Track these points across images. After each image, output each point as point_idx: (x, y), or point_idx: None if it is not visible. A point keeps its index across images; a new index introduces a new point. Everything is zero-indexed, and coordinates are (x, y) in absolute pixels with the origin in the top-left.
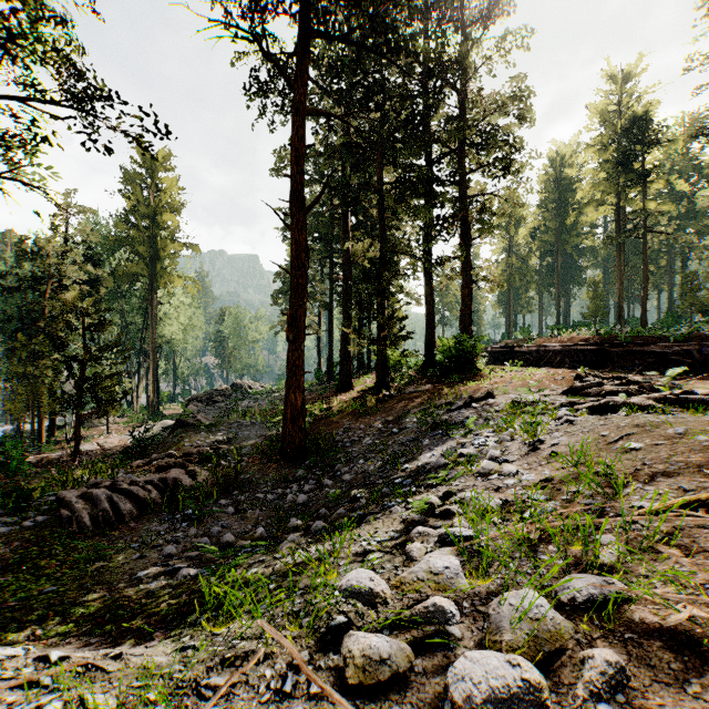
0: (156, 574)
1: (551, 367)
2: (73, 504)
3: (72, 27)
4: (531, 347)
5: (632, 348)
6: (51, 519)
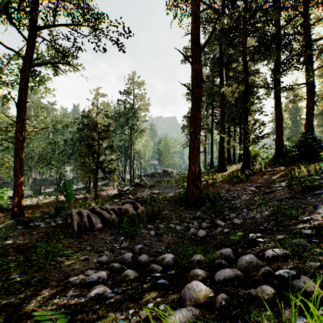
0: (81, 282)
1: None
2: (73, 216)
3: None
4: None
5: None
6: (64, 223)
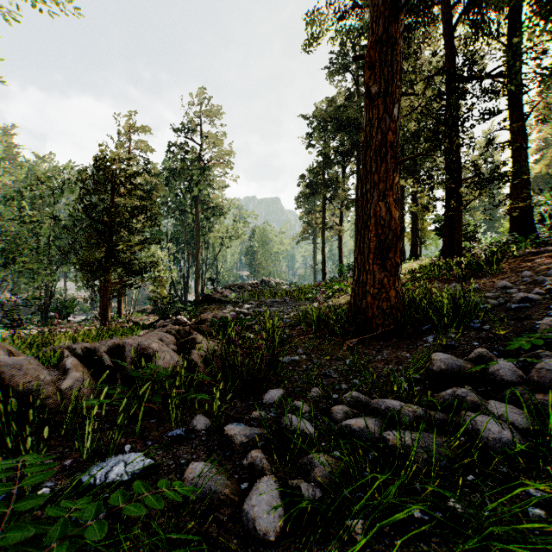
0: None
1: None
2: None
3: None
4: None
5: None
6: None
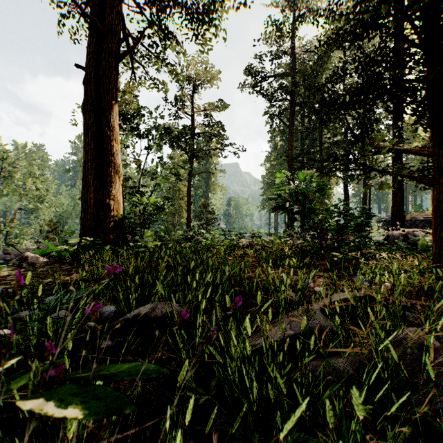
0: None
1: (416, 228)
2: None
3: (221, 123)
4: (407, 218)
5: None
6: None
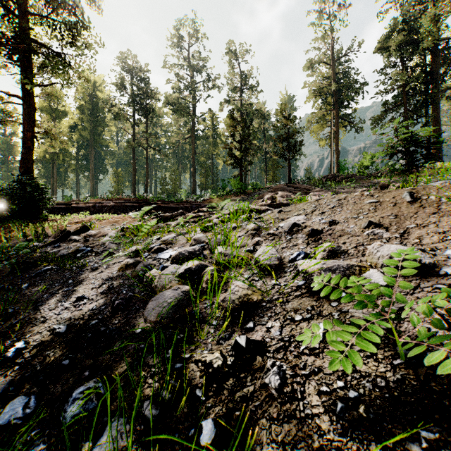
0: None
1: None
2: None
3: None
4: (88, 203)
5: (160, 204)
6: None
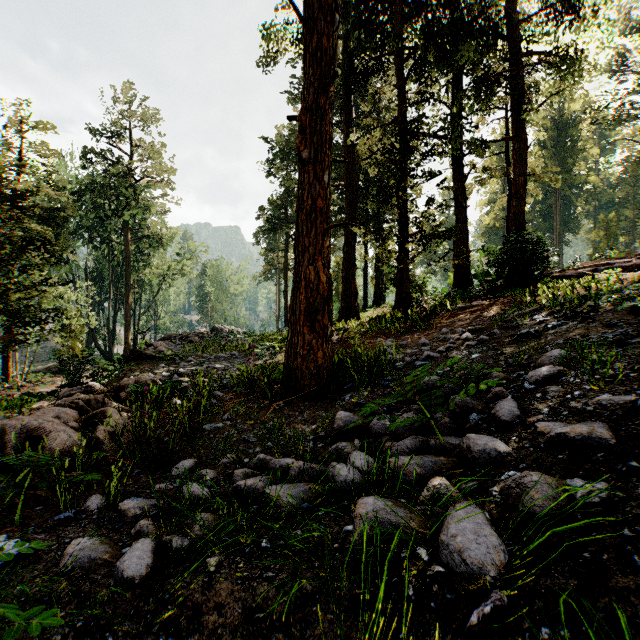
0: None
1: None
2: None
3: None
4: (581, 268)
5: None
6: None
